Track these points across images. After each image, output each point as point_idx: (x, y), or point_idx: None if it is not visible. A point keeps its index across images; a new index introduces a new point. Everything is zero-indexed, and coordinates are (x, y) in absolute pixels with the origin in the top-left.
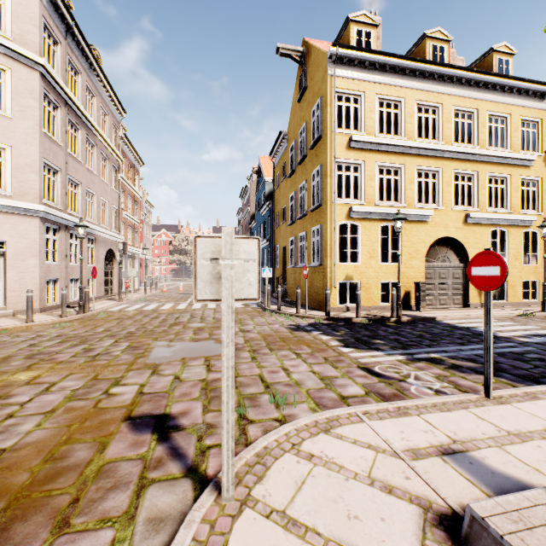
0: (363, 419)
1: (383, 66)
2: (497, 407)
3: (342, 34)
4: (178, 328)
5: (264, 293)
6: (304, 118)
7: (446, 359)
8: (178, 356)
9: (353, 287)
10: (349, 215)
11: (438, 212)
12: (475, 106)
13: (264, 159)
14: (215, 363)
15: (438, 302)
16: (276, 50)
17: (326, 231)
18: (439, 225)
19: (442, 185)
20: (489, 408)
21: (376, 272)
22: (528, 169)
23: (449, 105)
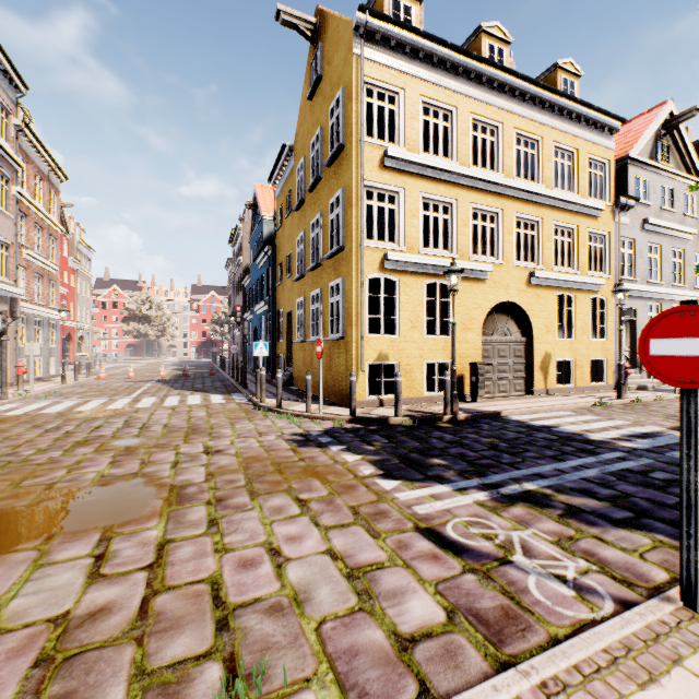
0: None
1: (429, 56)
2: None
3: (373, 5)
4: (85, 452)
5: (256, 381)
6: (319, 122)
7: (551, 494)
8: (41, 531)
9: (385, 368)
10: (383, 265)
11: (498, 267)
12: (540, 132)
13: (261, 189)
14: (119, 549)
15: (497, 389)
16: (276, 15)
17: (350, 287)
18: (499, 286)
19: (502, 232)
20: None
21: (420, 349)
22: (596, 220)
23: (510, 126)
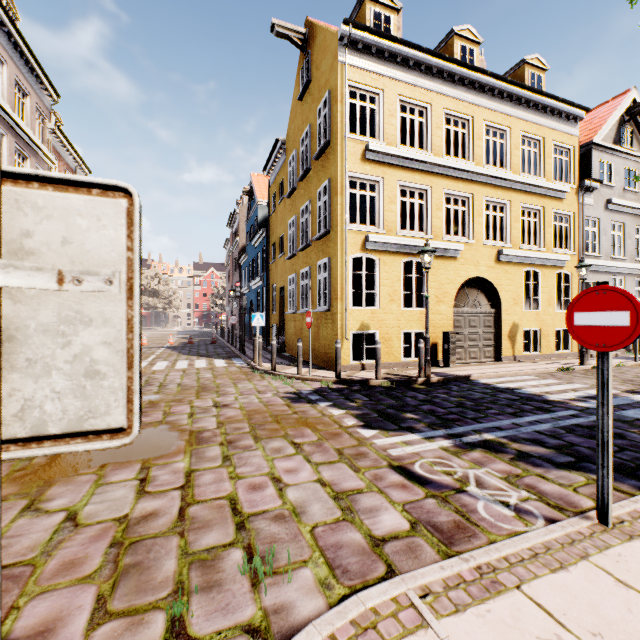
0: (424, 617)
1: (406, 60)
2: (630, 547)
3: (355, 16)
4: None
5: (254, 348)
6: (308, 120)
7: (506, 442)
8: (95, 461)
9: (367, 337)
10: (365, 246)
11: (469, 246)
12: (508, 123)
13: (257, 177)
14: (157, 475)
15: (468, 355)
16: (271, 28)
17: (336, 266)
18: (470, 263)
19: (472, 214)
20: (619, 551)
21: (398, 319)
22: (561, 202)
23: (480, 119)
